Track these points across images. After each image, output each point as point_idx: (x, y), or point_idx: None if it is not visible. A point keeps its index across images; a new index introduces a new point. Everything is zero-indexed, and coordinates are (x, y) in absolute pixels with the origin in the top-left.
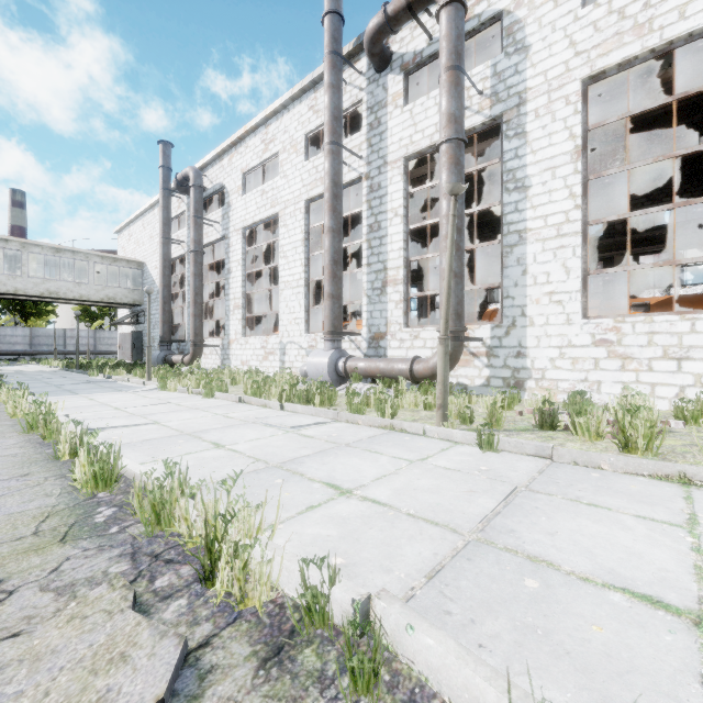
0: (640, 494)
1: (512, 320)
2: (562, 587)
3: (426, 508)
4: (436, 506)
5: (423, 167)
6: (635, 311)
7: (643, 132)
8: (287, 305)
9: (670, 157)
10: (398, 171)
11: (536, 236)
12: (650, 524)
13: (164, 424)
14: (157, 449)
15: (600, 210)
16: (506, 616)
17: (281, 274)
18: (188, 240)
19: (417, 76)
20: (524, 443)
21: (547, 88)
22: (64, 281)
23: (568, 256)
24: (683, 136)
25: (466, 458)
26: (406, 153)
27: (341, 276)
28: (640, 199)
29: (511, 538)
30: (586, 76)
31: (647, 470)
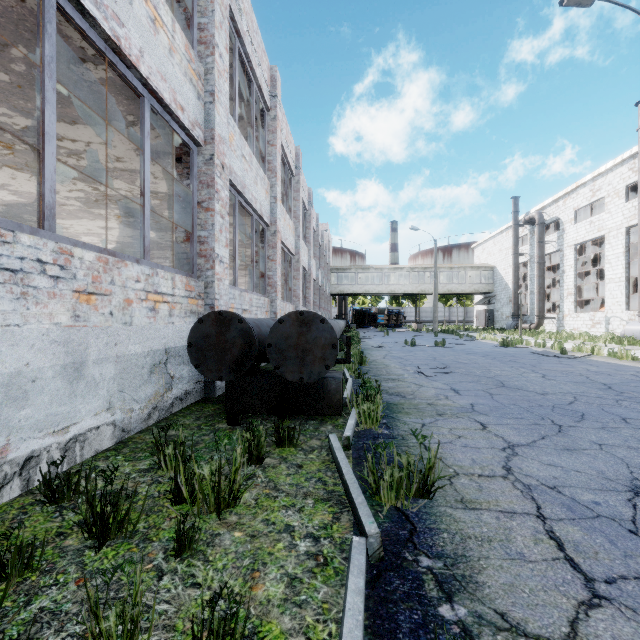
0: None
1: None
2: None
3: None
4: None
5: None
6: None
7: None
8: (610, 293)
9: None
10: None
11: None
12: None
13: None
14: None
15: None
16: None
17: (606, 273)
18: (529, 252)
19: None
20: None
21: None
22: (454, 284)
23: None
24: None
25: None
26: None
27: None
28: None
29: None
30: None
31: None
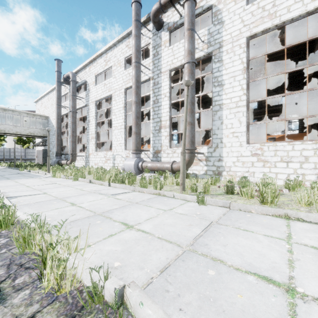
0: (267, 224)
1: (216, 144)
2: (226, 273)
3: (167, 234)
4: (172, 233)
5: (178, 75)
6: (269, 141)
7: (273, 63)
8: (116, 137)
9: (284, 73)
10: (166, 76)
11: (227, 107)
12: (270, 239)
13: (49, 194)
14: (41, 207)
15: (256, 97)
16: (196, 291)
17: (113, 122)
18: (69, 106)
19: (175, 33)
20: (218, 201)
21: (232, 40)
22: (8, 125)
23: (240, 116)
24: (290, 65)
25: (191, 208)
26: (170, 68)
27: (140, 124)
28: (273, 92)
29: (205, 248)
30: (248, 36)
31: (271, 213)
